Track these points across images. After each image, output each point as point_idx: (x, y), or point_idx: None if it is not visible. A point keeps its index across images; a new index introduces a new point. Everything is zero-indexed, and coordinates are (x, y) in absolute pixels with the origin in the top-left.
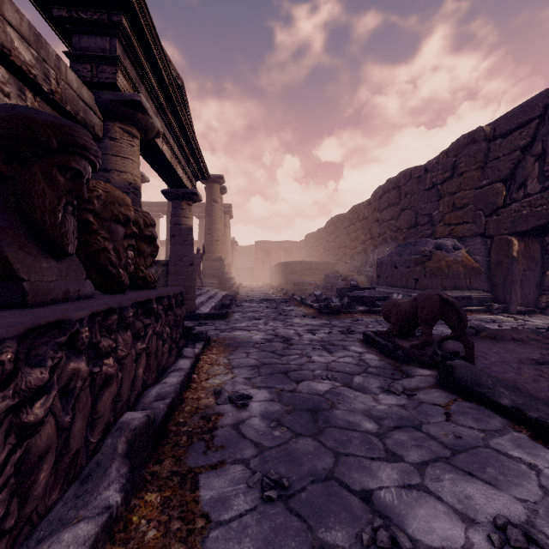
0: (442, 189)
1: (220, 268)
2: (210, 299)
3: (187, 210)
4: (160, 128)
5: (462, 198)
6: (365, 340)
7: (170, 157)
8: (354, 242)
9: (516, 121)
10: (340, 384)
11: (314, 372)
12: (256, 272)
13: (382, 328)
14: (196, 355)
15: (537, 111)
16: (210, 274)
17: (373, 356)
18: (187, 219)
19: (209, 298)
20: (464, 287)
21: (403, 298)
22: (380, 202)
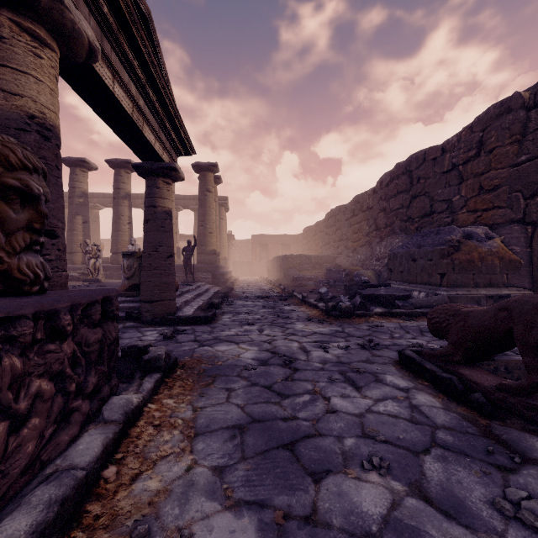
0: (464, 170)
1: (213, 262)
2: (199, 297)
3: (164, 189)
4: (94, 40)
5: (493, 179)
6: (404, 363)
7: (130, 109)
8: (357, 234)
9: None
10: (404, 487)
11: (342, 444)
12: (253, 266)
13: (413, 339)
14: (131, 412)
15: None
16: (203, 268)
17: (429, 398)
18: (164, 200)
19: (198, 295)
20: (500, 284)
21: (428, 297)
22: (387, 189)
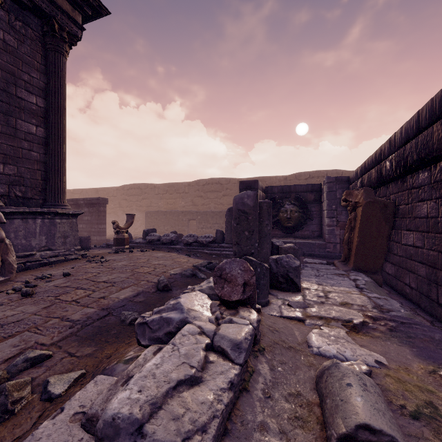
0: None
1: None
2: None
3: None
4: None
5: None
6: None
7: None
8: None
9: (77, 192)
10: None
11: None
12: None
13: None
14: None
15: (80, 192)
16: None
17: None
18: None
19: None
20: None
21: None
22: None
